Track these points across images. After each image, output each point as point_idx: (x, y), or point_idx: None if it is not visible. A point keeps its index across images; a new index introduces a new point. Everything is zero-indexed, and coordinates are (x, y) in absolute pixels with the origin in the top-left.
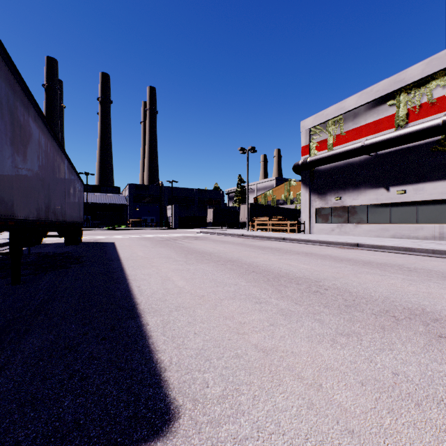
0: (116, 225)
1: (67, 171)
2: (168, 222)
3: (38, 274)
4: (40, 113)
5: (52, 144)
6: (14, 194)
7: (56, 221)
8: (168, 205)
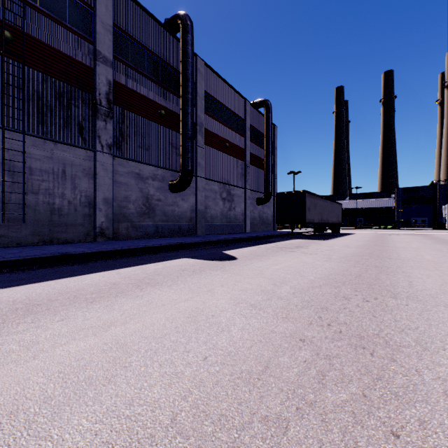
0: (383, 225)
1: (329, 204)
2: (440, 223)
3: (319, 236)
4: (319, 196)
5: (323, 201)
6: (314, 218)
7: (324, 223)
8: (442, 205)
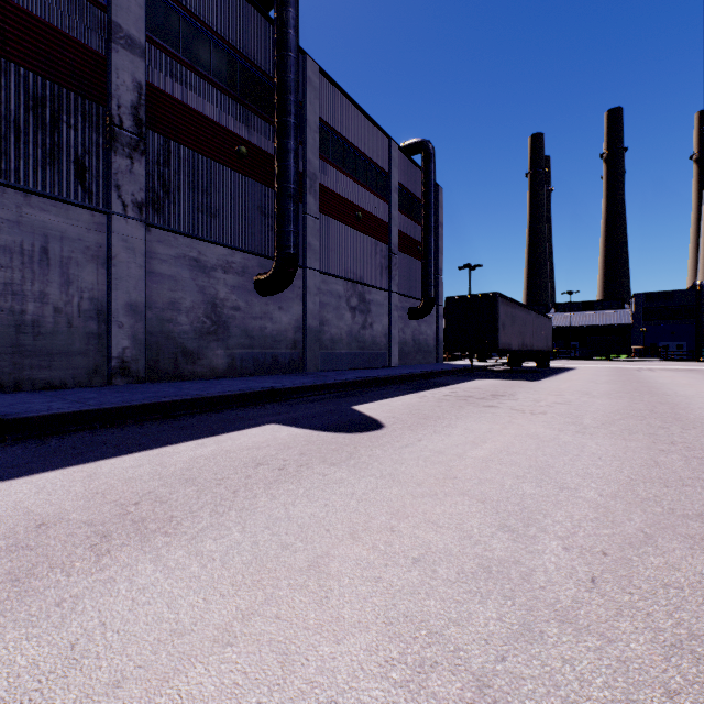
0: (613, 355)
1: (534, 319)
2: None
3: (518, 373)
4: (519, 304)
5: (524, 312)
6: (511, 341)
7: (526, 350)
8: None
